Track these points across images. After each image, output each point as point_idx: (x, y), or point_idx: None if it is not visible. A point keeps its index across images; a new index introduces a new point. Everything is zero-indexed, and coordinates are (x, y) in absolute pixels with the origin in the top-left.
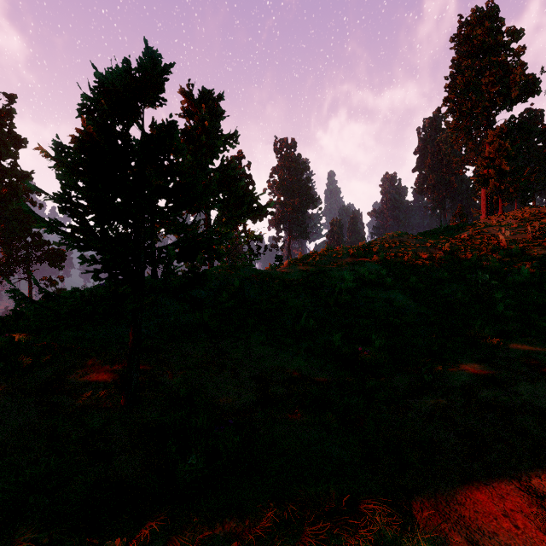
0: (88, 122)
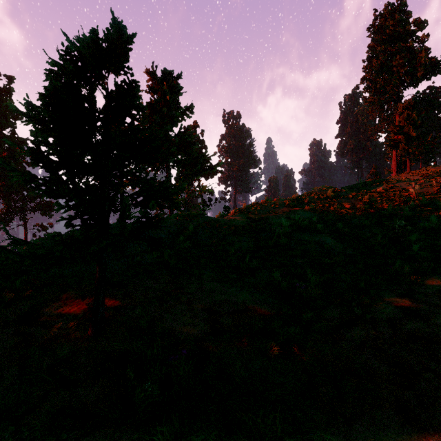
0: (54, 81)
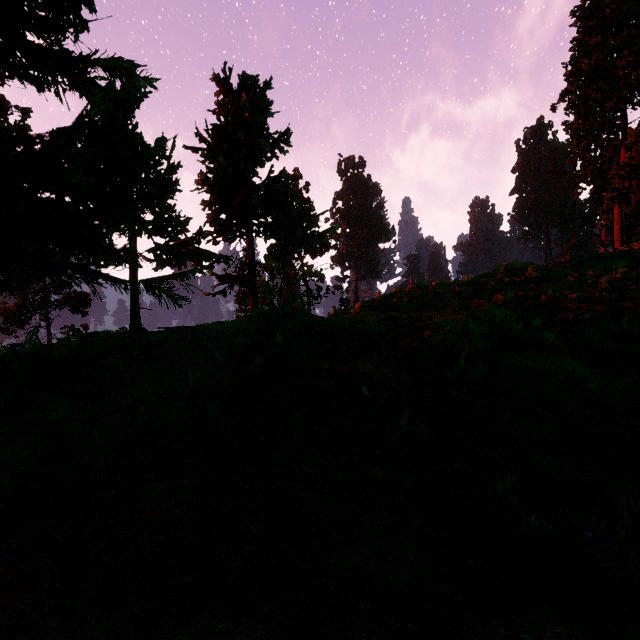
0: None
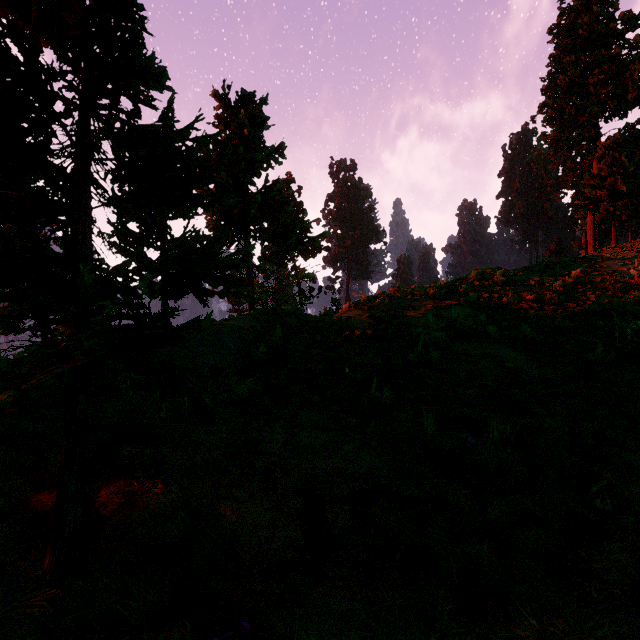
0: None
